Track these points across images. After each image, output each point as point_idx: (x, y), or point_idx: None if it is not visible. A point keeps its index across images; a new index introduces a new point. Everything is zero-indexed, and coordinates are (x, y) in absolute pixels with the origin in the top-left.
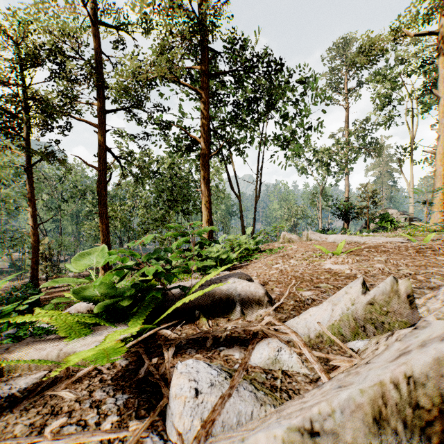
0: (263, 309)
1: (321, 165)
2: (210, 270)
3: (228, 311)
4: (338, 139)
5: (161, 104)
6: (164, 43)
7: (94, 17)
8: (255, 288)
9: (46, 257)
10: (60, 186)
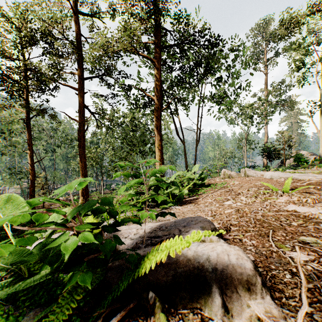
0: (261, 304)
1: (246, 117)
2: (163, 205)
3: (199, 297)
4: (260, 97)
5: (124, 71)
6: (126, 23)
7: (75, 9)
8: (238, 259)
9: (43, 186)
10: (54, 135)
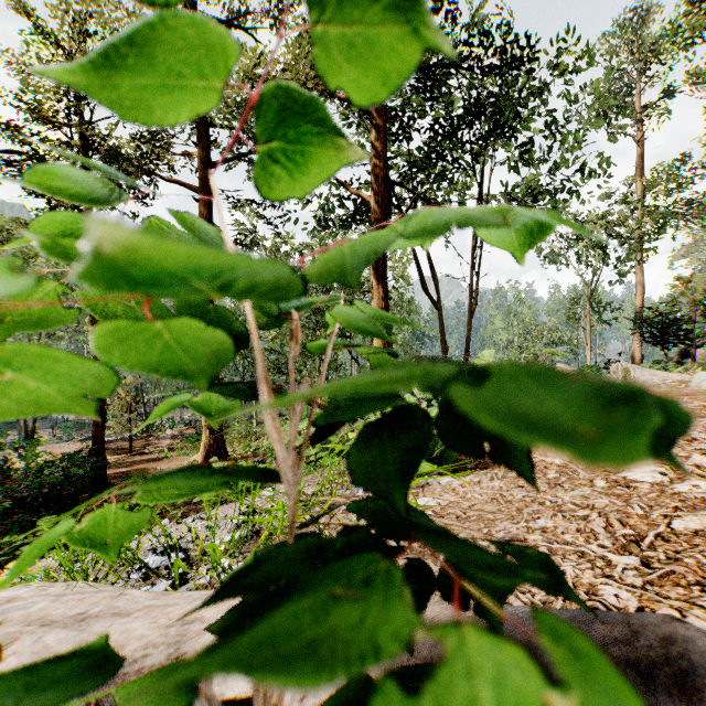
0: None
1: (591, 246)
2: None
3: None
4: (626, 197)
5: None
6: (304, 25)
7: (192, 8)
8: None
9: (129, 405)
10: None
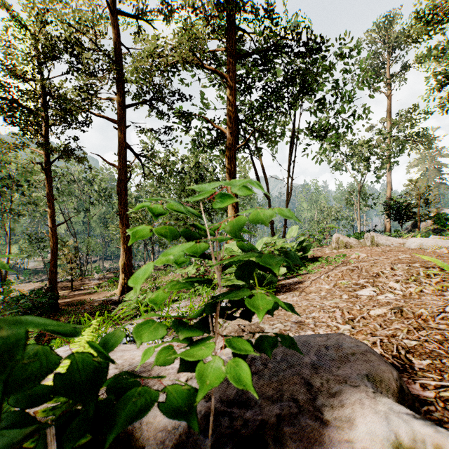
0: None
1: (360, 160)
2: None
3: None
4: (381, 130)
5: (183, 94)
6: (185, 22)
7: (113, 7)
8: None
9: (71, 258)
10: (87, 189)
